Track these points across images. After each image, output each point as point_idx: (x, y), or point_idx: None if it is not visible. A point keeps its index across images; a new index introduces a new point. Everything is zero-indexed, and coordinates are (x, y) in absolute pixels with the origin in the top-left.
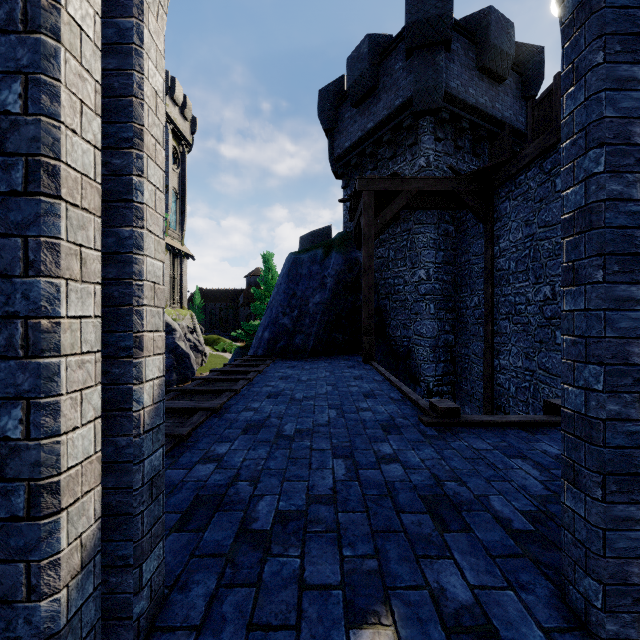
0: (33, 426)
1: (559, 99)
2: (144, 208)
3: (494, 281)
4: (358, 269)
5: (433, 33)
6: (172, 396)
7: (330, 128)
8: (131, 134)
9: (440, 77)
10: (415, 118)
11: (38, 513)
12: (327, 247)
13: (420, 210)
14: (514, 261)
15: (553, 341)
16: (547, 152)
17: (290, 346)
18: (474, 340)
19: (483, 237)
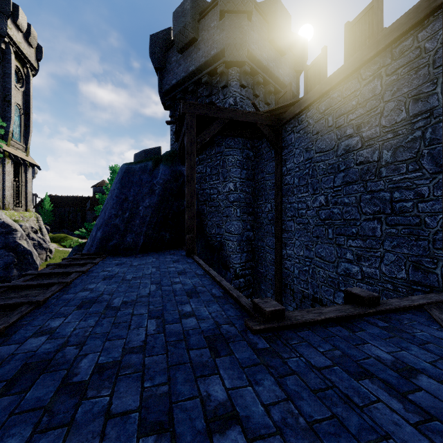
0: None
1: (325, 65)
2: None
3: (282, 192)
4: (182, 180)
5: (240, 2)
6: None
7: (160, 67)
8: None
9: (244, 38)
10: (226, 66)
11: None
12: (156, 161)
13: (230, 137)
14: (297, 178)
15: (326, 236)
16: (322, 97)
17: (121, 244)
18: (268, 236)
19: (274, 160)
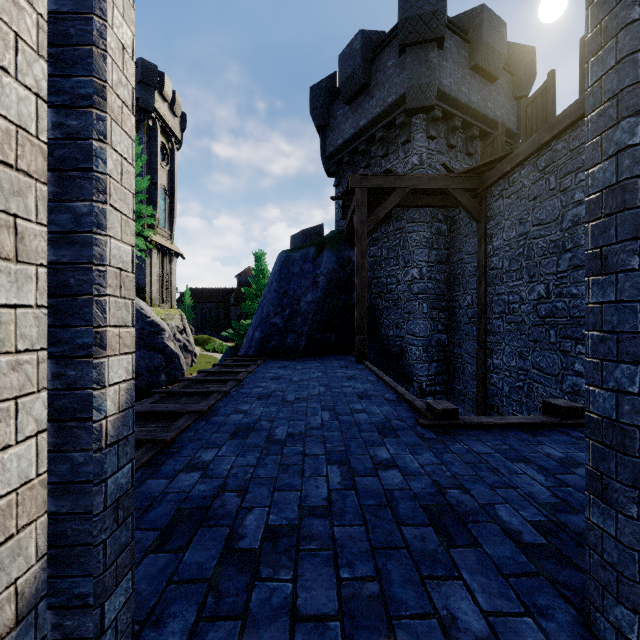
0: None
1: (552, 97)
2: (107, 180)
3: (487, 280)
4: (351, 268)
5: (426, 30)
6: (157, 398)
7: (322, 125)
8: (90, 90)
9: (433, 74)
10: (408, 115)
11: None
12: (319, 245)
13: (413, 208)
14: (508, 260)
15: (547, 340)
16: (541, 150)
17: (281, 346)
18: (467, 339)
19: (476, 236)
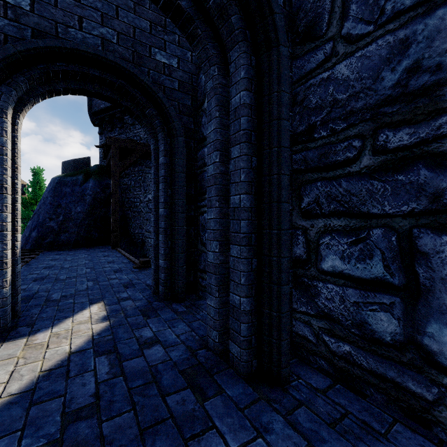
0: (1, 248)
1: None
2: (18, 189)
3: None
4: (109, 191)
5: None
6: None
7: None
8: (14, 168)
9: None
10: None
11: (3, 268)
12: (86, 174)
13: (149, 160)
14: None
15: None
16: None
17: (56, 241)
18: None
19: None
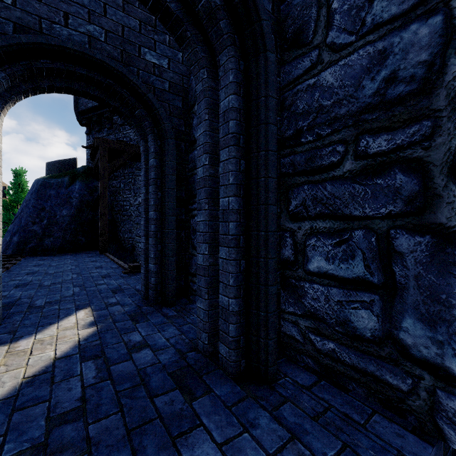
0: None
1: None
2: None
3: None
4: (97, 194)
5: None
6: None
7: None
8: None
9: None
10: None
11: None
12: (73, 176)
13: (139, 162)
14: None
15: None
16: None
17: (40, 246)
18: None
19: None
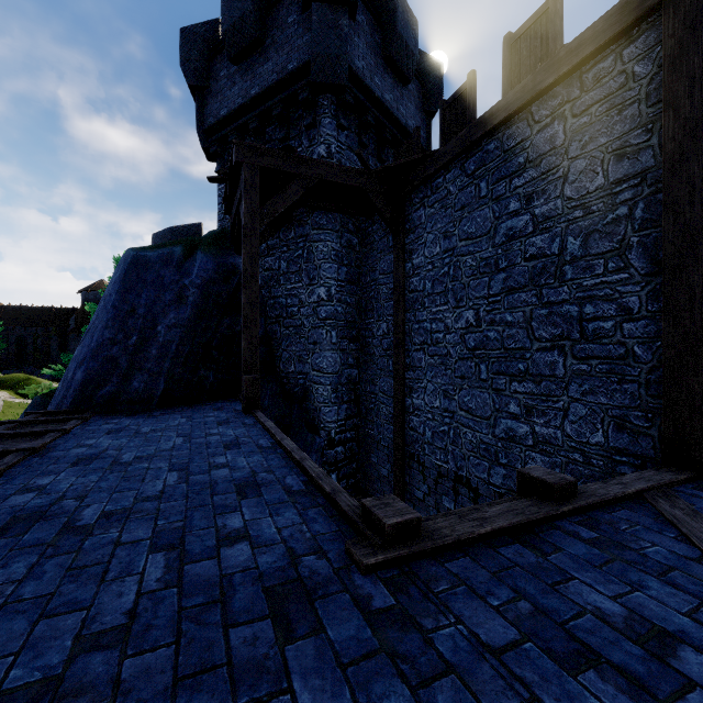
0: None
1: (473, 101)
2: None
3: (406, 304)
4: (237, 280)
5: None
6: None
7: (198, 86)
8: None
9: (344, 46)
10: (314, 92)
11: None
12: (191, 246)
13: (320, 211)
14: (430, 280)
15: (477, 376)
16: (470, 150)
17: (123, 393)
18: (382, 375)
19: (393, 252)
